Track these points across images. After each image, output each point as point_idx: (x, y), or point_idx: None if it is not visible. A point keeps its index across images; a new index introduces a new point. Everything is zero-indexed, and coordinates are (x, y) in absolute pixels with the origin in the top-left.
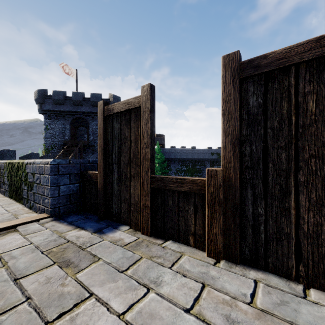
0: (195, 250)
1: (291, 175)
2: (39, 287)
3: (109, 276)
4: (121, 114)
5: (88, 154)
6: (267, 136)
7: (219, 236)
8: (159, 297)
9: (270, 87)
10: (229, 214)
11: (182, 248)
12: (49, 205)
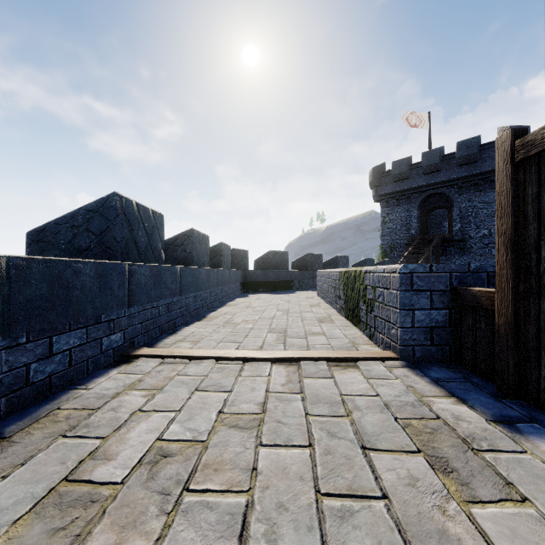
0: None
1: None
2: (398, 483)
3: None
4: None
5: (450, 257)
6: None
7: None
8: None
9: None
10: None
11: None
12: (397, 340)
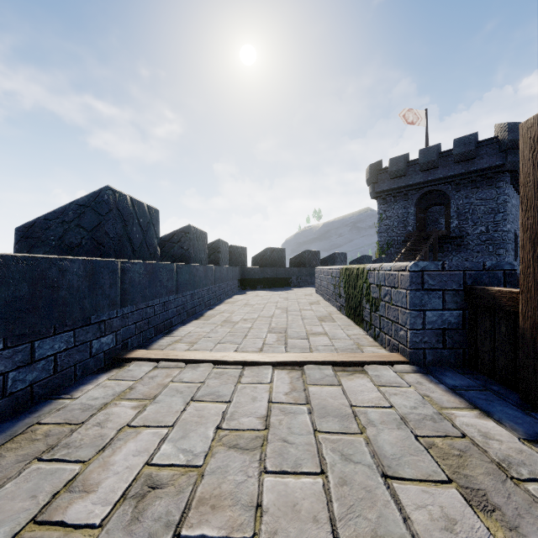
0: None
1: None
2: (431, 525)
3: None
4: None
5: (447, 254)
6: None
7: None
8: None
9: None
10: None
11: None
12: (407, 343)
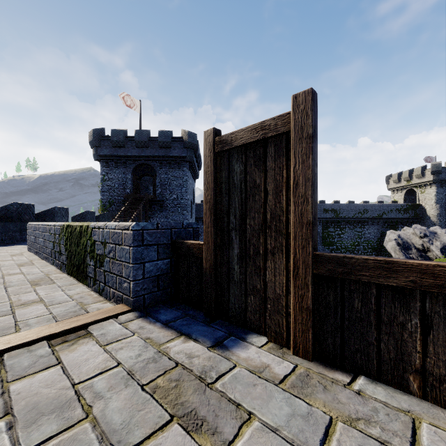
0: (428, 405)
1: None
2: None
3: None
4: (246, 147)
5: (154, 212)
6: None
7: None
8: None
9: None
10: None
11: (396, 397)
12: (130, 293)
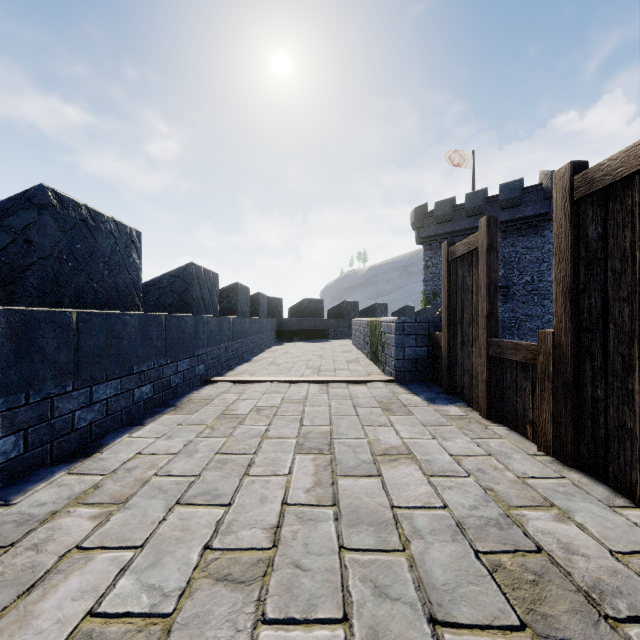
0: (530, 443)
1: (635, 342)
2: (366, 414)
3: (413, 425)
4: (463, 256)
5: None
6: (607, 283)
7: (548, 424)
8: (438, 444)
9: (611, 208)
10: (560, 394)
11: (513, 436)
12: (394, 368)
